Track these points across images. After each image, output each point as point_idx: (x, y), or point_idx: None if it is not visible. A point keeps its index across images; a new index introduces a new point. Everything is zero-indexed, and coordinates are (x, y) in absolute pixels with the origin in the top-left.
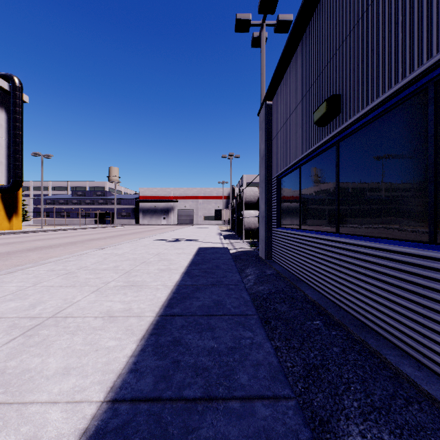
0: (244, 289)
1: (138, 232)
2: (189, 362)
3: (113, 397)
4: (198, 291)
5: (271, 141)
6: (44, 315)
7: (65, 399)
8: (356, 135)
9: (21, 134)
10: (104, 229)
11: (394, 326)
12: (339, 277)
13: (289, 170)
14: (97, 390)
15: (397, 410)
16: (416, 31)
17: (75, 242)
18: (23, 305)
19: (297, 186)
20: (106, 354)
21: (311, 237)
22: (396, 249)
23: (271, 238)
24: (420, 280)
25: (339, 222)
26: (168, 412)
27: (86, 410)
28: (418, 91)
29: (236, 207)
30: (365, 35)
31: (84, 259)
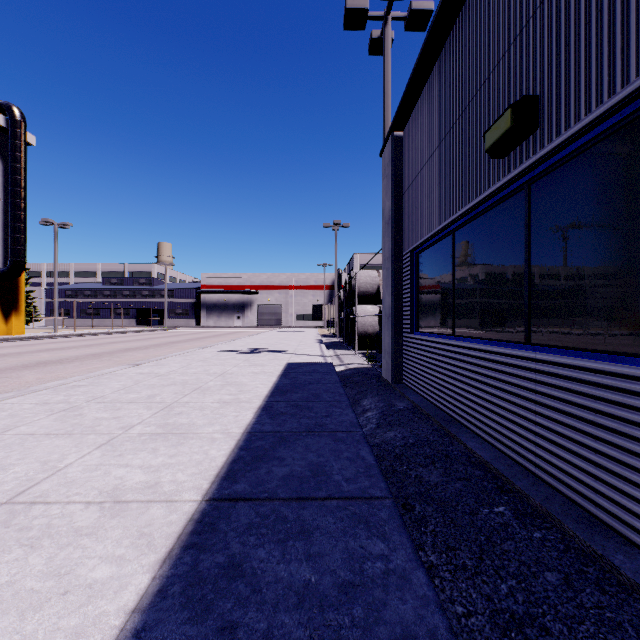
0: (363, 441)
1: (198, 337)
2: (255, 630)
3: None
4: (283, 444)
5: (402, 194)
6: None
7: None
8: (568, 166)
9: (24, 192)
10: (148, 333)
11: None
12: (535, 423)
13: (434, 240)
14: None
15: None
16: None
17: (100, 354)
18: None
19: (447, 265)
20: (83, 604)
21: (475, 350)
22: None
23: (402, 349)
24: None
25: (532, 324)
26: None
27: None
28: None
29: (345, 302)
30: None
31: (103, 383)
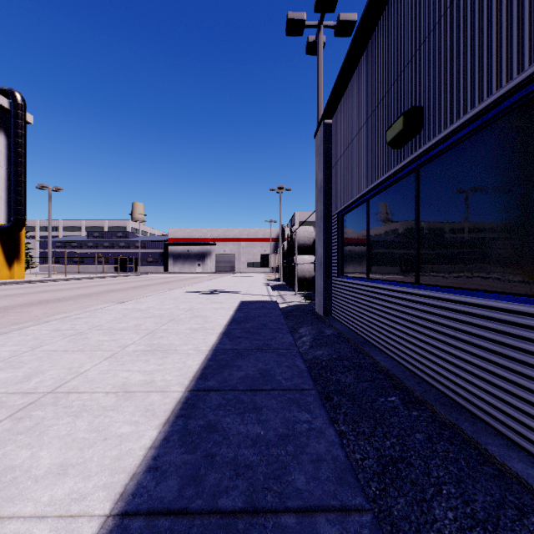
0: (298, 355)
1: (167, 281)
2: (227, 457)
3: (122, 509)
4: (239, 357)
5: (331, 169)
6: (40, 390)
7: (57, 511)
8: (442, 158)
9: (24, 162)
10: (125, 278)
11: (496, 406)
12: (420, 340)
13: (354, 205)
14: (102, 497)
15: (508, 525)
16: (527, 18)
17: (89, 294)
18: (16, 376)
19: (364, 225)
20: (118, 445)
21: (382, 289)
22: (498, 305)
23: (331, 289)
24: (533, 346)
25: (420, 270)
26: (197, 532)
27: (85, 529)
28: (528, 98)
29: (287, 252)
30: (455, 28)
31: (98, 316)
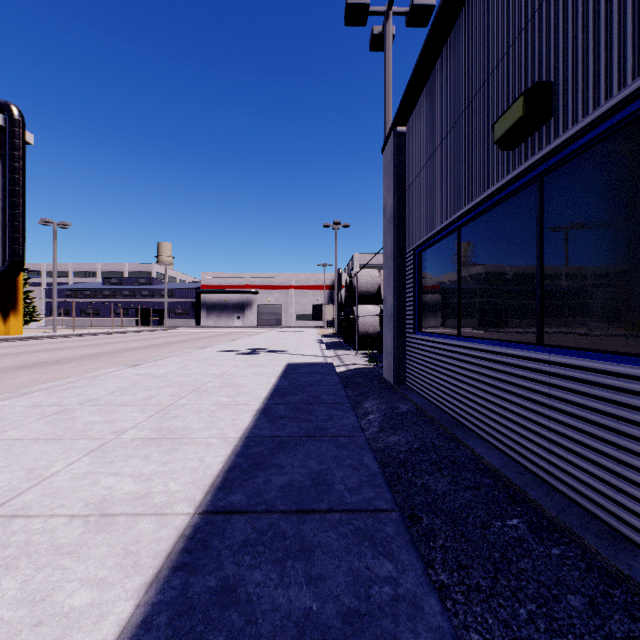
0: (366, 447)
1: (198, 338)
2: None
3: None
4: (282, 450)
5: (405, 192)
6: None
7: None
8: (585, 156)
9: (22, 191)
10: (147, 333)
11: None
12: (549, 429)
13: (438, 237)
14: None
15: None
16: None
17: (98, 354)
18: None
19: (452, 263)
20: (57, 638)
21: (482, 351)
22: None
23: (405, 349)
24: None
25: (544, 324)
26: None
27: None
28: None
29: (345, 301)
30: None
31: (98, 384)
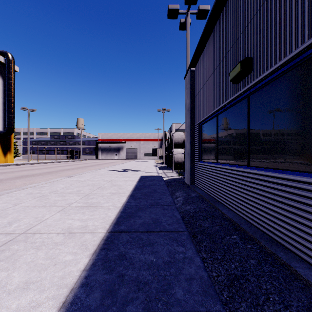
0: (175, 209)
1: (97, 164)
2: (132, 276)
3: None
4: (140, 210)
5: (194, 97)
6: (17, 232)
7: None
8: (264, 88)
9: (13, 94)
10: (73, 162)
11: (301, 242)
12: (251, 200)
13: (209, 119)
14: (51, 305)
15: None
16: None
17: (51, 172)
18: (2, 223)
19: (214, 130)
20: (63, 268)
21: (226, 169)
22: (302, 179)
23: (194, 169)
24: None
25: (250, 157)
26: None
27: None
28: None
29: (168, 147)
30: (273, 8)
31: (55, 185)
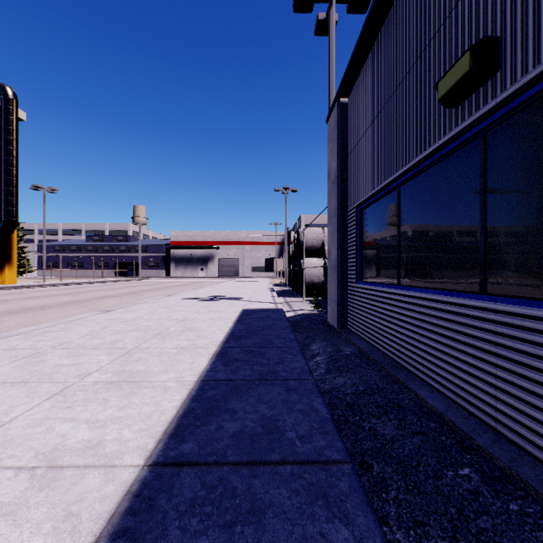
0: (315, 390)
1: (167, 286)
2: None
3: None
4: (235, 394)
5: (347, 156)
6: None
7: None
8: (533, 107)
9: (16, 160)
10: (124, 283)
11: None
12: (495, 376)
13: (379, 195)
14: None
15: None
16: None
17: (79, 301)
18: None
19: (392, 218)
20: None
21: (424, 299)
22: None
23: (347, 297)
24: None
25: (488, 274)
26: None
27: None
28: None
29: (293, 255)
30: None
31: (72, 329)
